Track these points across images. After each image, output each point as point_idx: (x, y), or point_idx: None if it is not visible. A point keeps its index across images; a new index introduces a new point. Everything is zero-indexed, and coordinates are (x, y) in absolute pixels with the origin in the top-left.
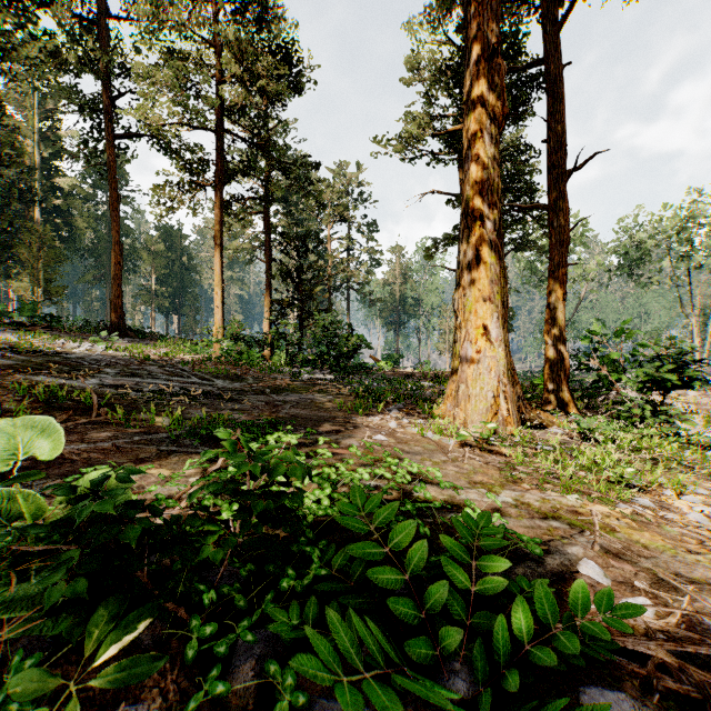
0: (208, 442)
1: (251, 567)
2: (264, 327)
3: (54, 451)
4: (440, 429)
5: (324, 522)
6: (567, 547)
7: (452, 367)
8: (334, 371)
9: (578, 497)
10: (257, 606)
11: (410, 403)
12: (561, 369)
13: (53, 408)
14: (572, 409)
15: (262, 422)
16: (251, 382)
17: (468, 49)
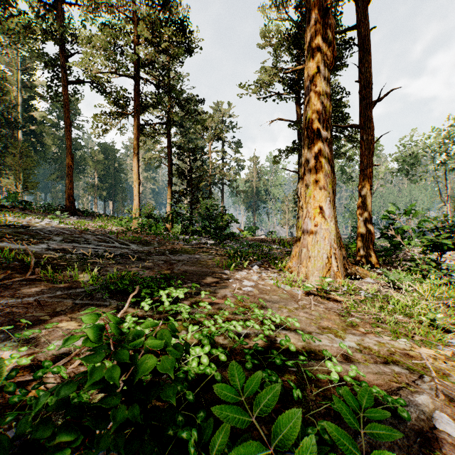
0: (116, 295)
1: None
2: (167, 208)
3: None
4: (290, 281)
5: (203, 382)
6: (415, 396)
7: (296, 236)
8: (213, 238)
9: (406, 340)
10: None
11: (265, 261)
12: (369, 237)
13: (2, 267)
14: (376, 264)
15: (160, 277)
16: (156, 246)
17: (308, 11)
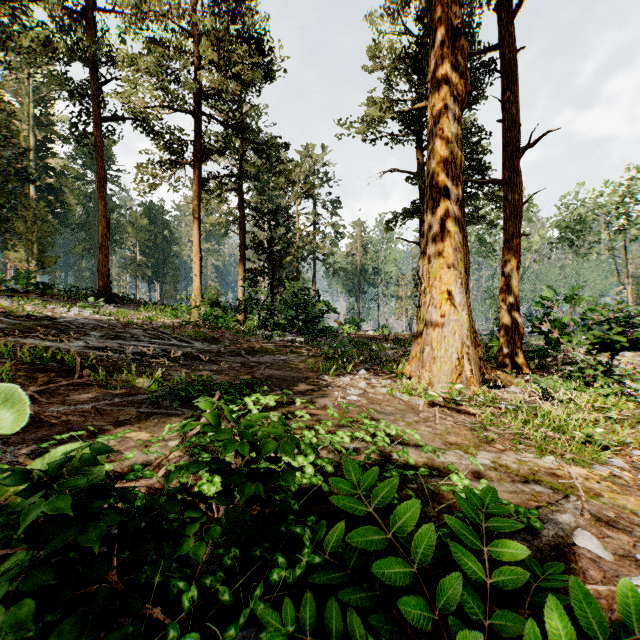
0: (187, 403)
1: (236, 552)
2: (239, 293)
3: (14, 424)
4: (409, 389)
5: (310, 492)
6: (556, 514)
7: (417, 330)
8: (303, 334)
9: (553, 458)
10: (242, 595)
11: (375, 364)
12: (515, 332)
13: (38, 369)
14: (526, 369)
15: (239, 383)
16: (227, 344)
17: (432, 30)
